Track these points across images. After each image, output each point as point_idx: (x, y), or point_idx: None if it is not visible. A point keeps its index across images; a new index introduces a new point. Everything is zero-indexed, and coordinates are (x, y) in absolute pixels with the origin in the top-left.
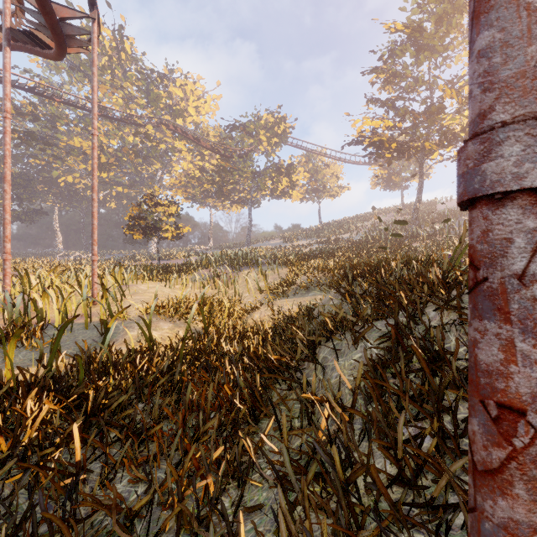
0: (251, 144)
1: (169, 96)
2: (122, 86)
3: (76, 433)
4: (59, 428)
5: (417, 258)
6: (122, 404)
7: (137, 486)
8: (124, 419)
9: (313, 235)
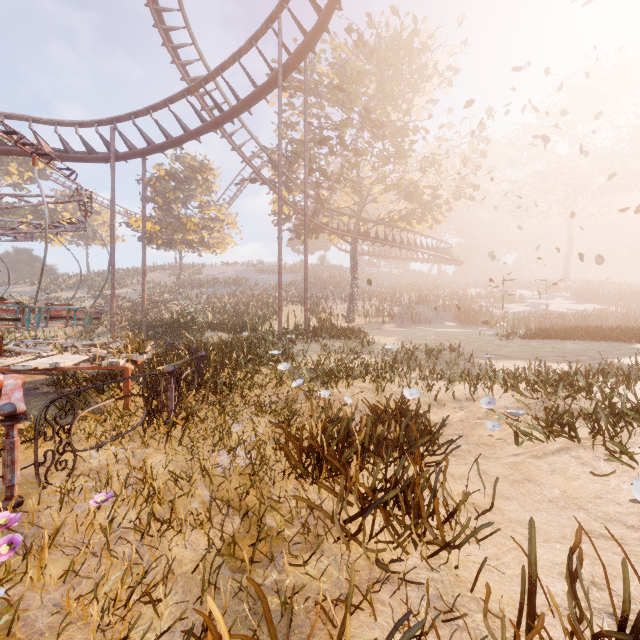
0: None
1: None
2: None
3: None
4: None
5: (156, 319)
6: None
7: None
8: None
9: (83, 286)
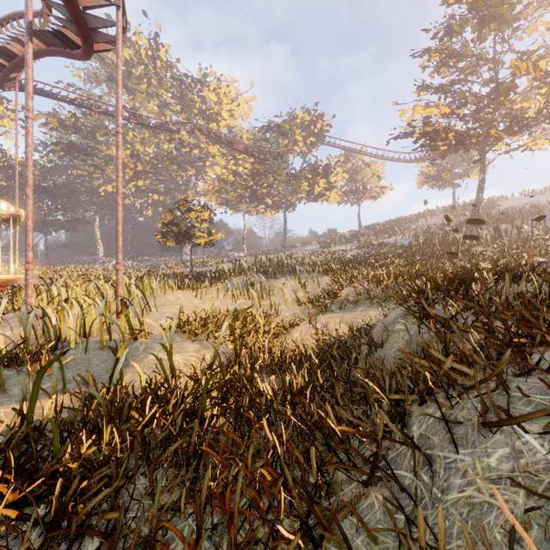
0: (286, 145)
1: (203, 100)
2: (157, 93)
3: None
4: (2, 545)
5: (517, 267)
6: (106, 499)
7: None
8: (107, 526)
9: (352, 240)
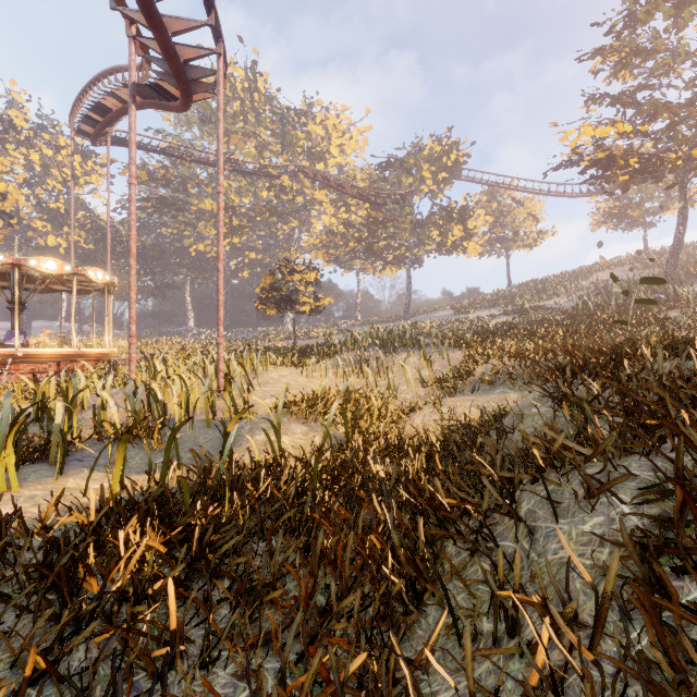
0: (410, 185)
1: (308, 136)
2: (254, 133)
3: (171, 592)
4: (159, 571)
5: (691, 340)
6: (235, 546)
7: (245, 679)
8: (236, 569)
9: (498, 302)
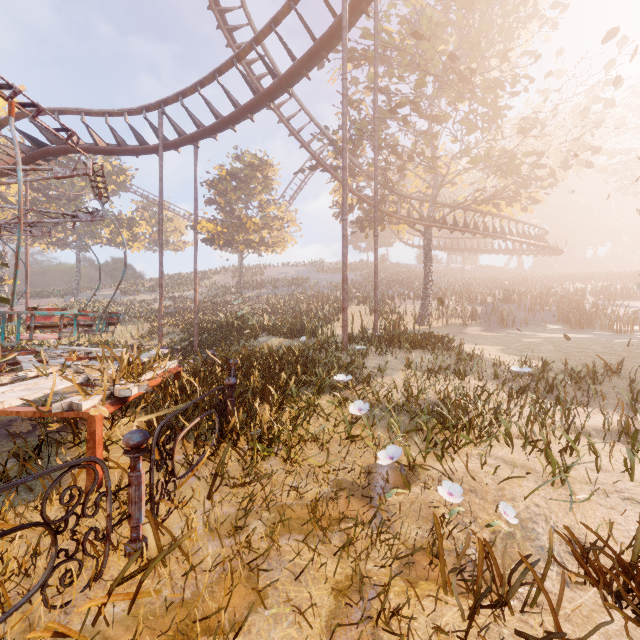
0: (82, 187)
1: None
2: None
3: None
4: None
5: (213, 321)
6: None
7: None
8: None
9: (156, 289)
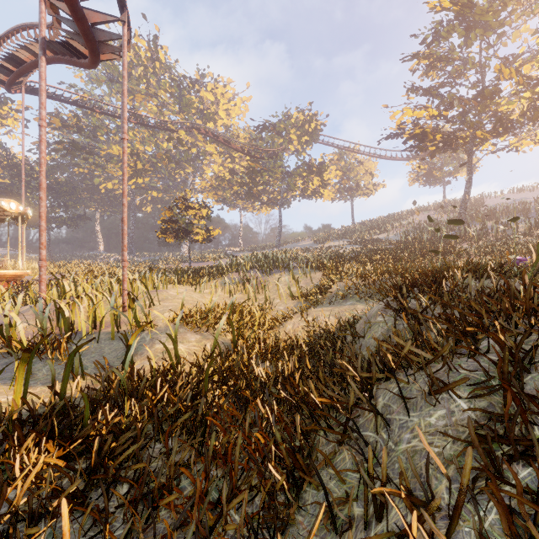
0: (281, 144)
1: (201, 100)
2: (156, 94)
3: (65, 512)
4: (56, 485)
5: (486, 265)
6: (133, 453)
7: None
8: (134, 474)
9: (345, 235)
